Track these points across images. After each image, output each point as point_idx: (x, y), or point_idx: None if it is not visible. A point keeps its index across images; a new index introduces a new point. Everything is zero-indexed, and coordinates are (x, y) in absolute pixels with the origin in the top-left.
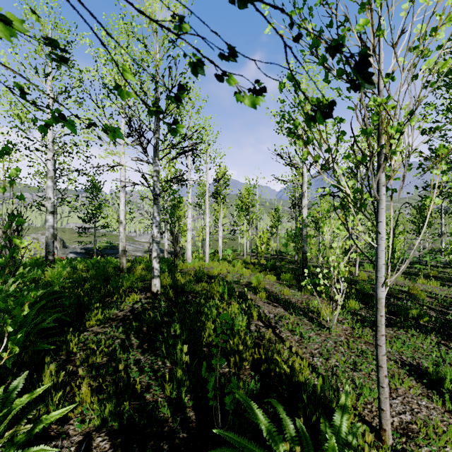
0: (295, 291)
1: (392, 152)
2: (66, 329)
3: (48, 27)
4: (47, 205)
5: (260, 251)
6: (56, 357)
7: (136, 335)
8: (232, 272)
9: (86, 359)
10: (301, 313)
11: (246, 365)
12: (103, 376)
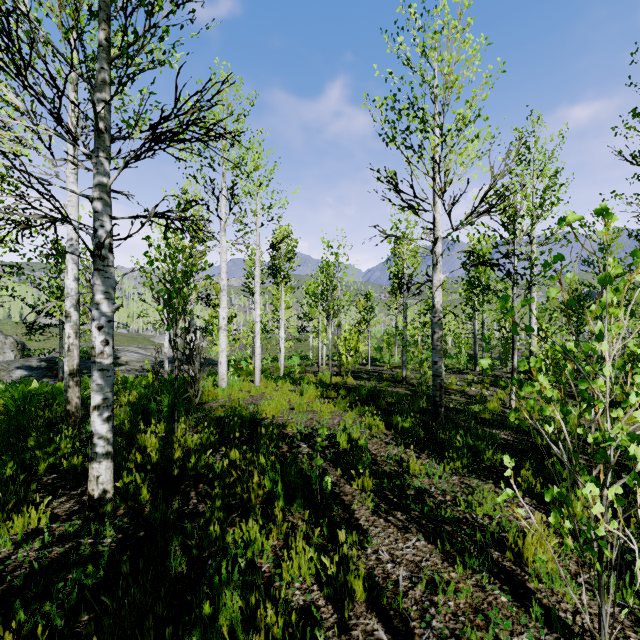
0: (429, 460)
1: None
2: None
3: None
4: None
5: (345, 363)
6: None
7: None
8: (297, 408)
9: None
10: (474, 554)
11: None
12: None
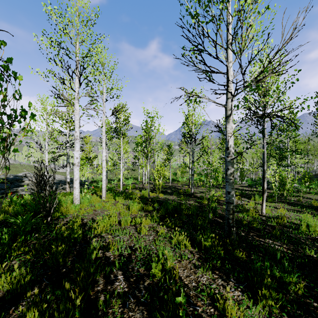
0: (239, 293)
1: None
2: None
3: None
4: None
5: (157, 184)
6: None
7: None
8: (123, 224)
9: None
10: None
11: None
12: None
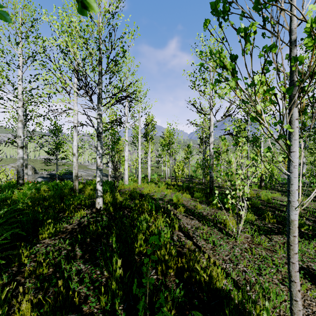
0: (205, 206)
1: (302, 90)
2: (18, 244)
3: (18, 6)
4: (18, 142)
5: (177, 176)
6: (8, 269)
7: (80, 246)
8: (157, 191)
9: (34, 271)
10: (212, 224)
11: (171, 272)
12: (47, 287)
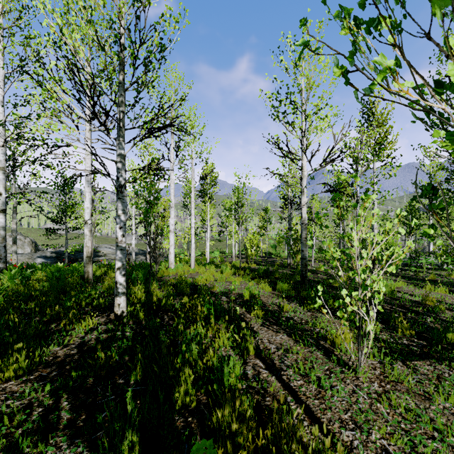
0: (296, 305)
1: None
2: None
3: None
4: None
5: (250, 254)
6: None
7: (73, 395)
8: (219, 280)
9: None
10: (311, 341)
11: None
12: None
